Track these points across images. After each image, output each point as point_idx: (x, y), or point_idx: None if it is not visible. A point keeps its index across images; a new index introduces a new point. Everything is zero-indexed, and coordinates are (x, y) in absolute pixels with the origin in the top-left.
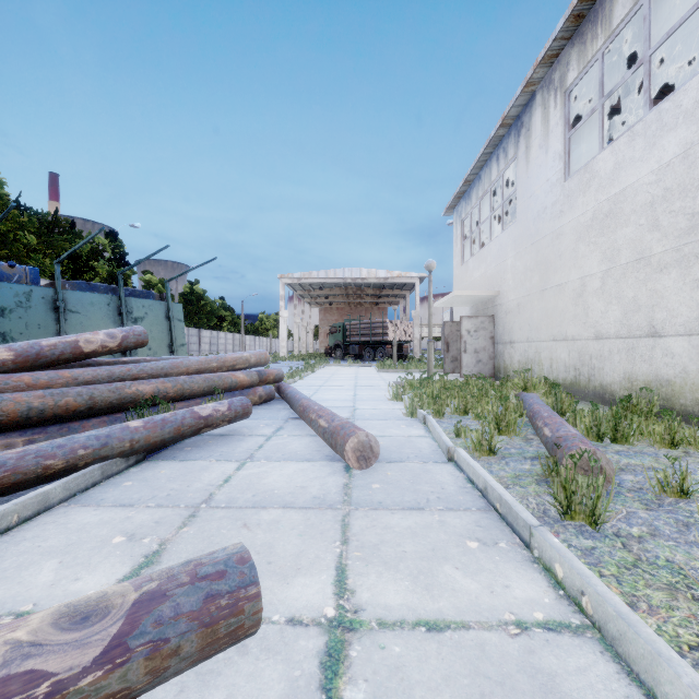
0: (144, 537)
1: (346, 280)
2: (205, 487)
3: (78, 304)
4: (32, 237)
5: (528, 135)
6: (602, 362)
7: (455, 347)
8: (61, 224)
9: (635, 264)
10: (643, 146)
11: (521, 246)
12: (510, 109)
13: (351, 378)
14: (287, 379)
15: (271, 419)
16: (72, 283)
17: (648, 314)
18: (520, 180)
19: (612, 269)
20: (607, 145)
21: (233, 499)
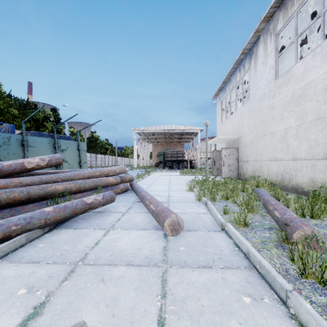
0: (38, 290)
1: (165, 130)
2: (84, 248)
3: (33, 142)
4: (15, 111)
5: (255, 58)
6: (297, 172)
7: (218, 163)
8: (30, 105)
9: (315, 121)
10: (321, 59)
11: (252, 113)
12: (247, 45)
13: (167, 178)
14: (136, 179)
15: (126, 202)
16: (31, 132)
17: (323, 147)
18: (251, 80)
19: (302, 124)
20: (299, 60)
21: (98, 258)
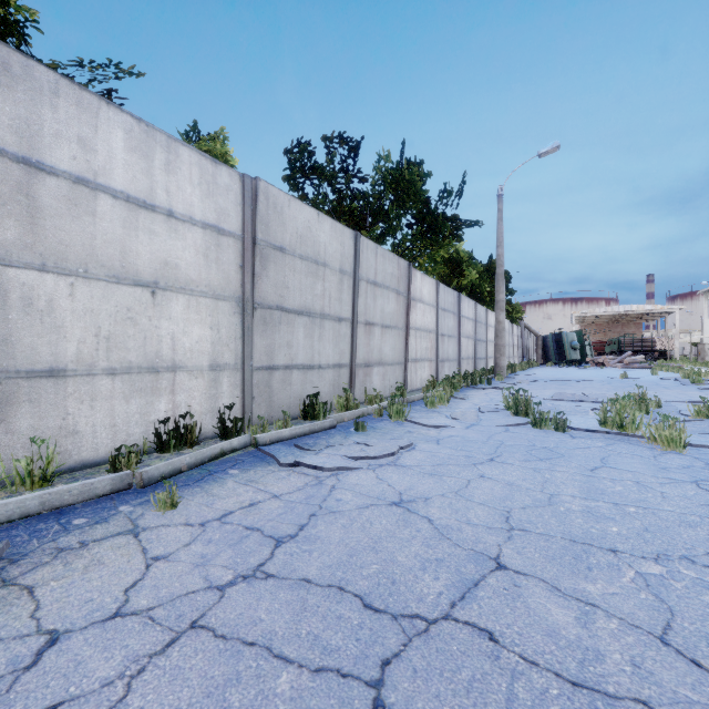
0: None
1: (620, 312)
2: None
3: None
4: None
5: None
6: None
7: (703, 354)
8: None
9: None
10: None
11: None
12: None
13: None
14: None
15: None
16: None
17: None
18: None
19: None
20: None
21: None
